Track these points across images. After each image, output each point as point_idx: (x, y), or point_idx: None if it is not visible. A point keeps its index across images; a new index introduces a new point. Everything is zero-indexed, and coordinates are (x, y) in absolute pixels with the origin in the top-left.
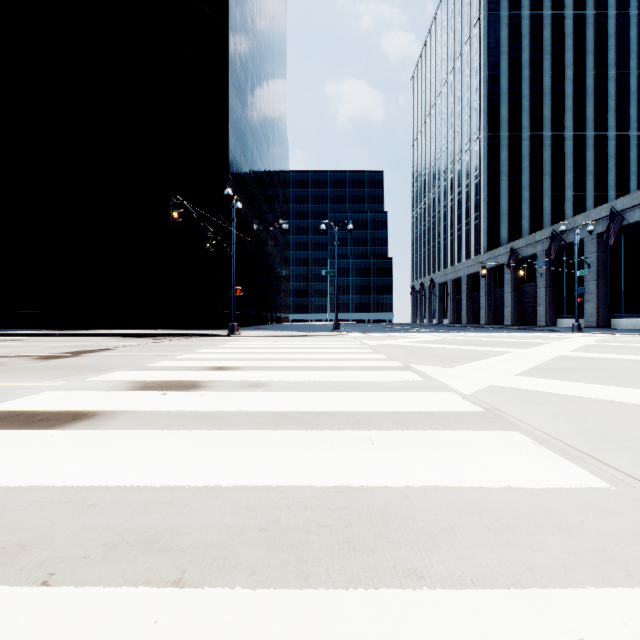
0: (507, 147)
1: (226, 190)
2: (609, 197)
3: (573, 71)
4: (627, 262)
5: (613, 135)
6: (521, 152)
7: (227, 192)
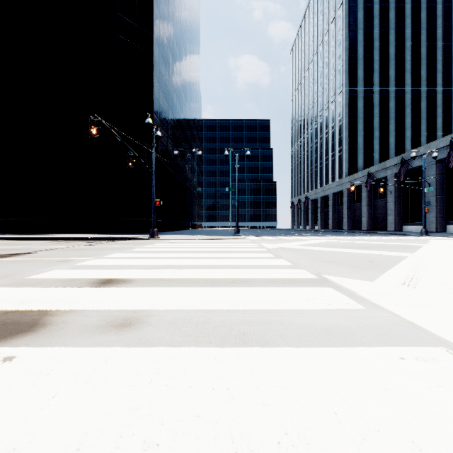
0: (363, 98)
1: (147, 119)
2: (437, 136)
3: (411, 42)
4: None
5: (440, 90)
6: (373, 102)
7: (147, 121)
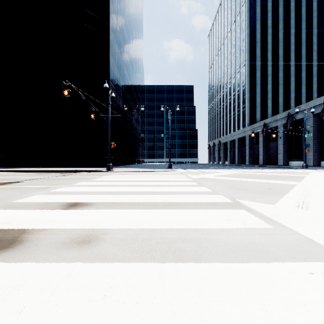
0: (260, 70)
1: (104, 84)
2: (313, 97)
3: (294, 30)
4: None
5: (315, 64)
6: (267, 73)
7: (105, 86)
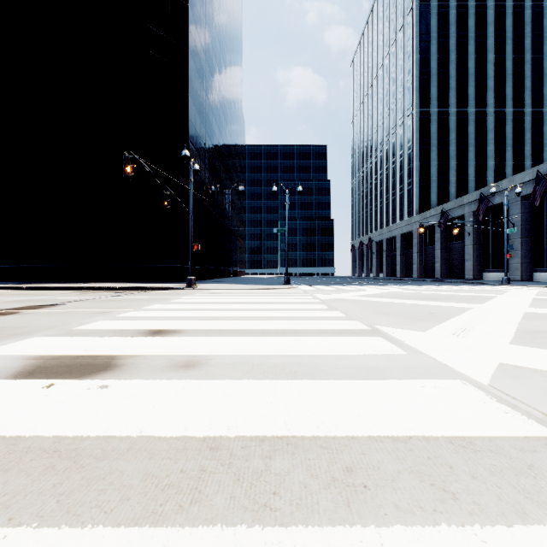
0: (436, 121)
1: (183, 151)
2: (525, 166)
3: (494, 55)
4: None
5: (529, 111)
6: (449, 126)
7: (184, 153)
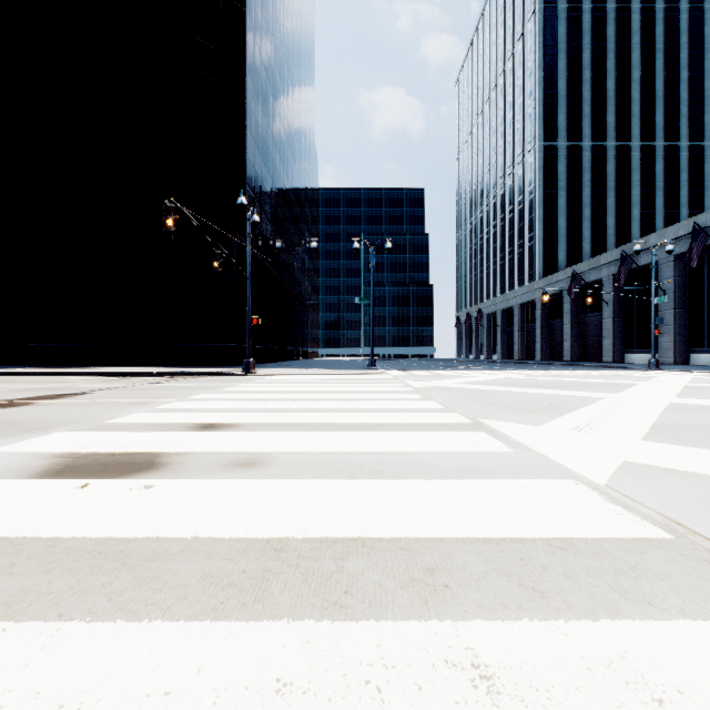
0: (566, 158)
1: (239, 198)
2: (681, 216)
3: (640, 72)
4: (709, 288)
5: (686, 145)
6: (581, 164)
7: (240, 201)
